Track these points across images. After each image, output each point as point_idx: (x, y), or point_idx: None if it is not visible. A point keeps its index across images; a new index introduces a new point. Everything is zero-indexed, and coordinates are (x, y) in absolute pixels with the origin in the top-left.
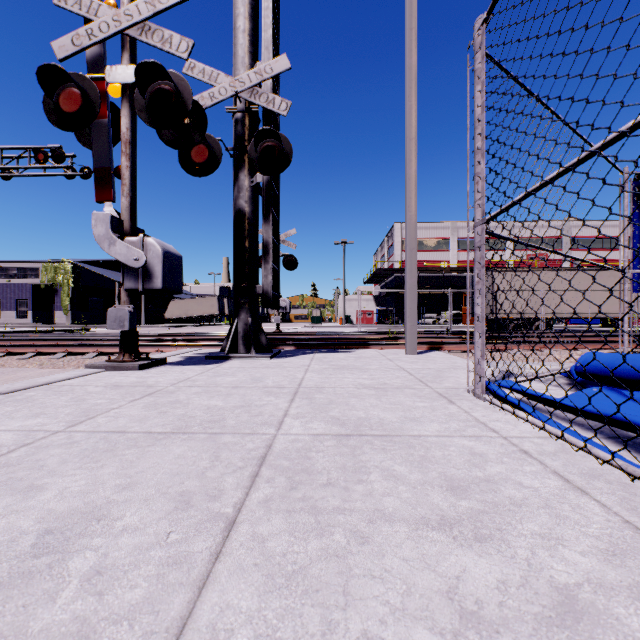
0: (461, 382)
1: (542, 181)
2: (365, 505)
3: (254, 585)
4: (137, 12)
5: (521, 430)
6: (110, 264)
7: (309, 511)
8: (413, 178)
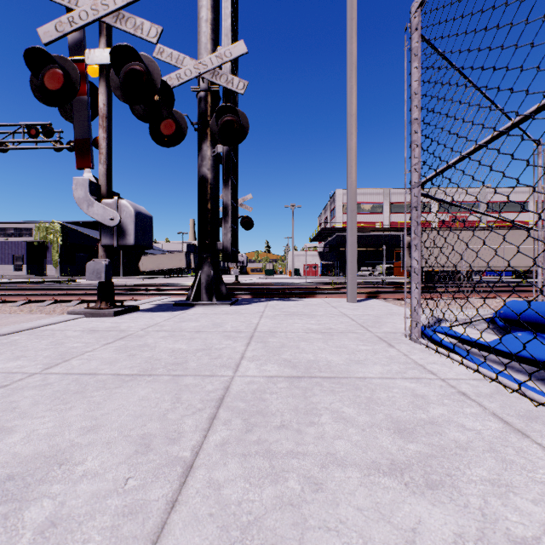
0: (398, 327)
1: (476, 145)
2: (317, 448)
3: (208, 539)
4: (112, 2)
5: (457, 372)
6: (93, 225)
7: (264, 455)
8: (354, 149)
